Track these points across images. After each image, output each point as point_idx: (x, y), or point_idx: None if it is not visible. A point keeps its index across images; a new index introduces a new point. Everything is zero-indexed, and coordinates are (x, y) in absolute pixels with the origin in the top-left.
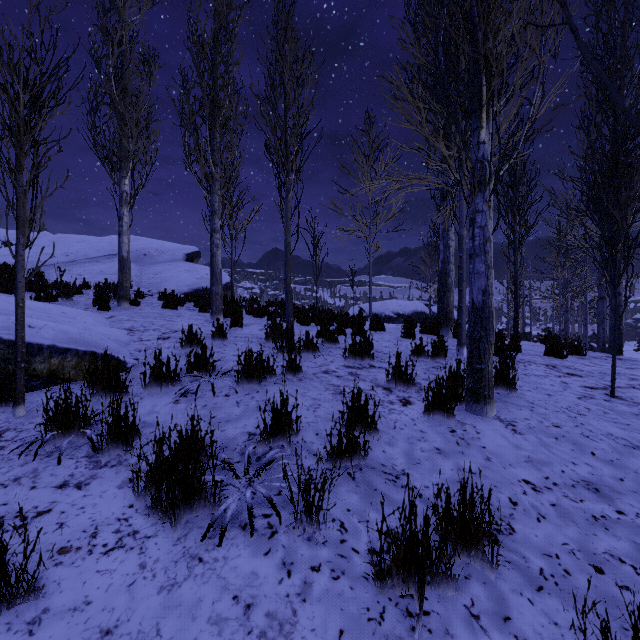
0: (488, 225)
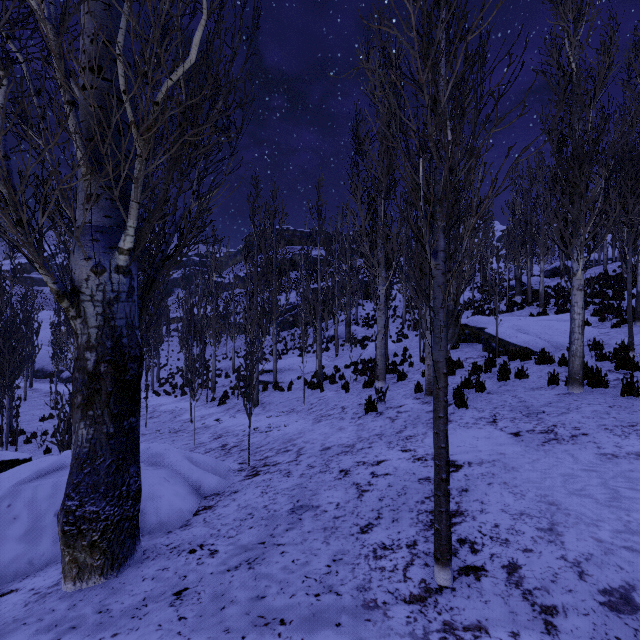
0: (572, 298)
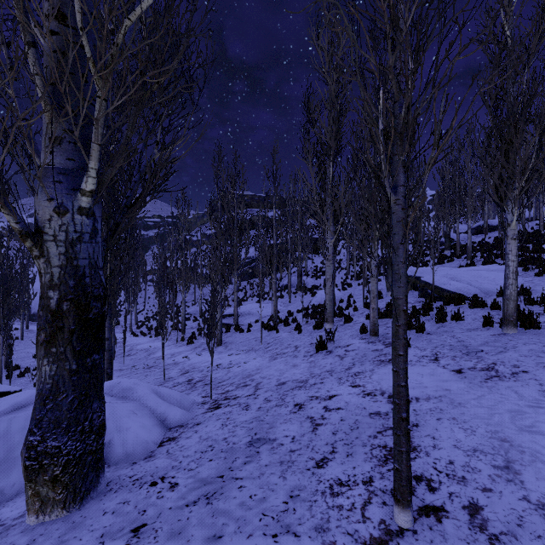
0: (506, 247)
